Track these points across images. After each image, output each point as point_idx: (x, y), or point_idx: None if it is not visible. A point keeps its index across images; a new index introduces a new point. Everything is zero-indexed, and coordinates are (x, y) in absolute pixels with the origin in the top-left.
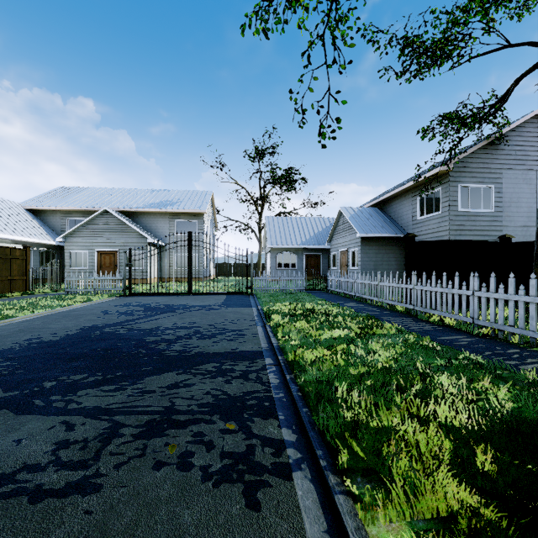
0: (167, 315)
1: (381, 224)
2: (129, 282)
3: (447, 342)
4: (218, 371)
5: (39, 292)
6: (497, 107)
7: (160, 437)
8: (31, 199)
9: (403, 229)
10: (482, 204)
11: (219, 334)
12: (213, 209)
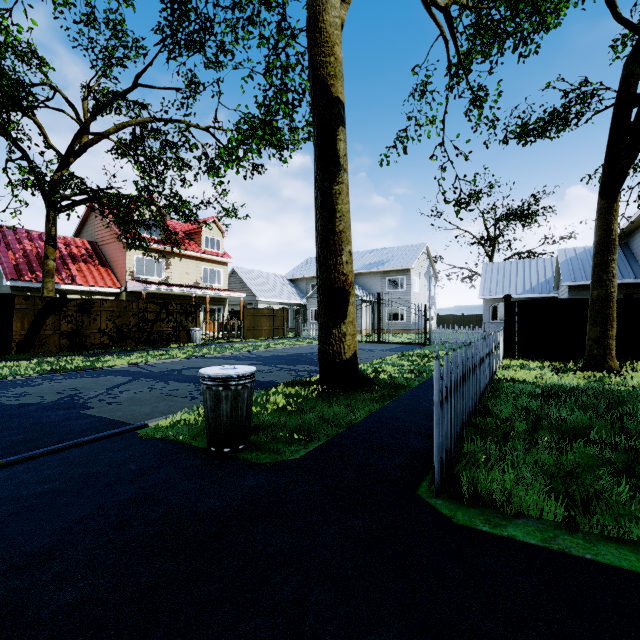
0: None
1: None
2: None
3: None
4: None
5: (290, 337)
6: None
7: (289, 371)
8: (290, 271)
9: None
10: None
11: None
12: (431, 260)
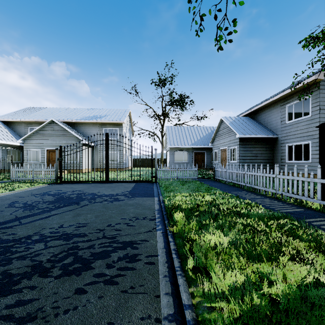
0: (66, 210)
1: (254, 128)
2: (60, 172)
3: None
4: None
5: None
6: None
7: None
8: (5, 114)
9: (272, 132)
10: None
11: (99, 259)
12: (131, 122)
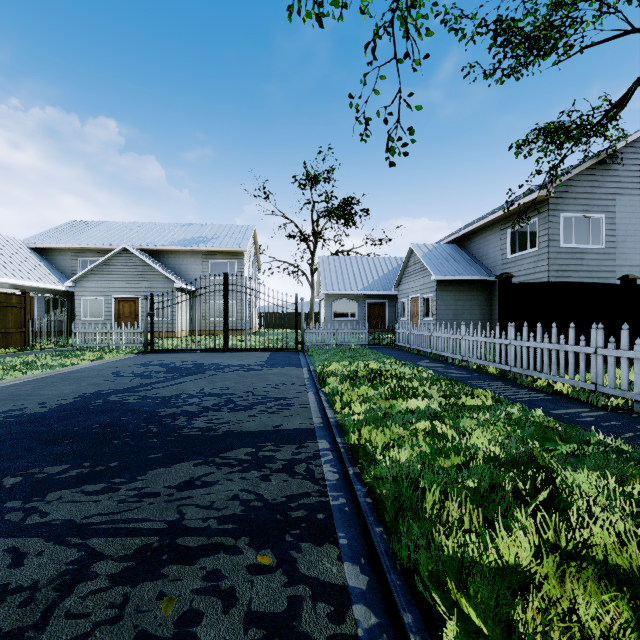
0: (194, 378)
1: (461, 264)
2: (151, 335)
3: (566, 418)
4: (253, 461)
5: (41, 348)
6: (610, 115)
7: (153, 581)
8: (36, 235)
9: (490, 271)
10: (589, 238)
11: (258, 405)
12: (256, 248)
